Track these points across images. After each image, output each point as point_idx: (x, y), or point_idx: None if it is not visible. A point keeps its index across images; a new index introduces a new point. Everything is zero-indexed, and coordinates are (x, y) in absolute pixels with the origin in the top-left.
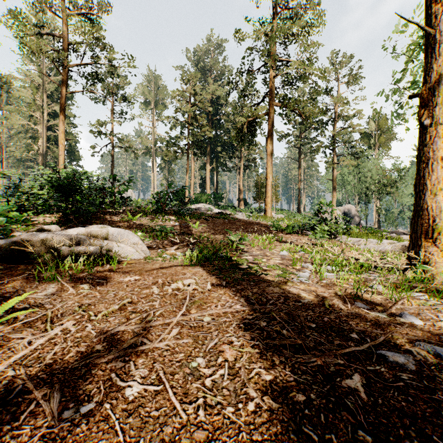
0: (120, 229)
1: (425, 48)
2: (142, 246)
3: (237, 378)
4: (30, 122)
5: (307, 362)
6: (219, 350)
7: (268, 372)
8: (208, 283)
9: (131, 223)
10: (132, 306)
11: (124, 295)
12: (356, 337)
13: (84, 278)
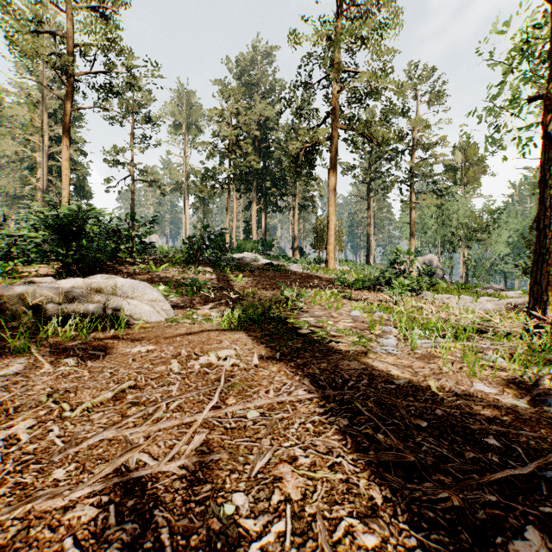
0: (134, 280)
1: (551, 30)
2: (163, 303)
3: (309, 542)
4: (26, 148)
5: (433, 500)
6: (274, 476)
7: (367, 527)
8: (255, 355)
9: (153, 276)
10: (135, 393)
11: (125, 374)
12: (496, 444)
13: (72, 349)
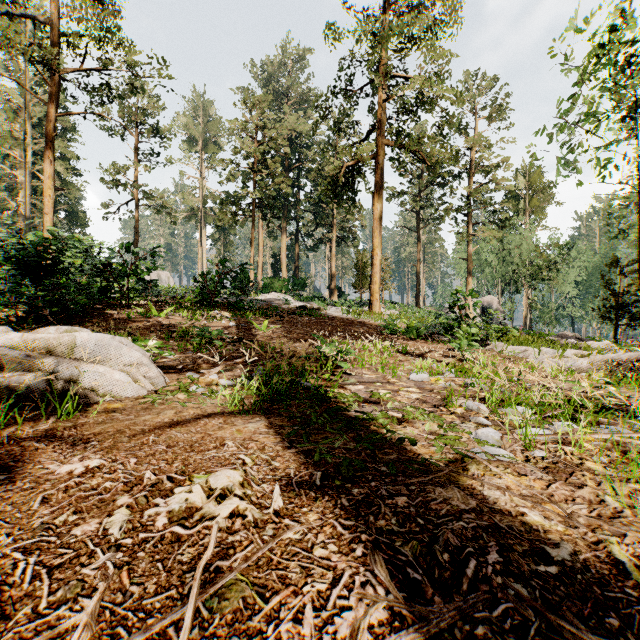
0: (104, 335)
1: None
2: (148, 368)
3: None
4: (4, 164)
5: None
6: None
7: None
8: (275, 490)
9: (153, 323)
10: None
11: None
12: None
13: None
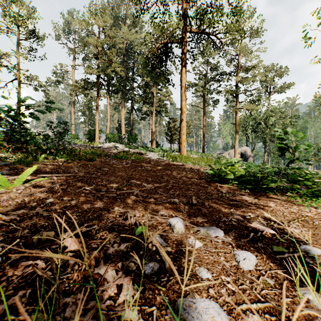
0: None
1: None
2: None
3: None
4: None
5: None
6: None
7: None
8: None
9: None
10: None
11: None
12: None
13: None
